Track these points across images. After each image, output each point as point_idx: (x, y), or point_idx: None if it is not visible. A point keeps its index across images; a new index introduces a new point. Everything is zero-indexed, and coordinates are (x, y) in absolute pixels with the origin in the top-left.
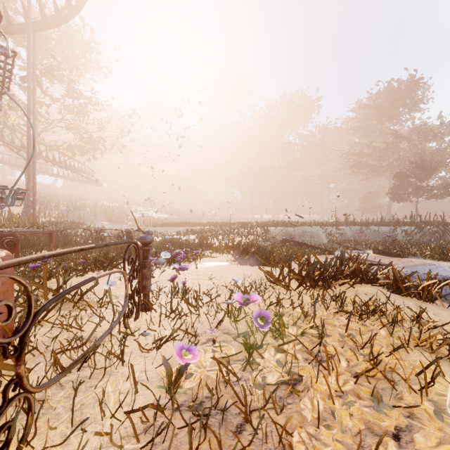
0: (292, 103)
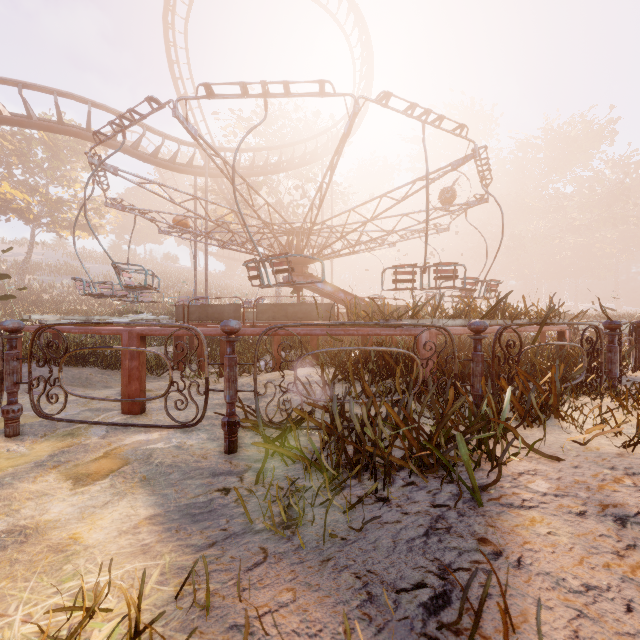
0: (563, 136)
